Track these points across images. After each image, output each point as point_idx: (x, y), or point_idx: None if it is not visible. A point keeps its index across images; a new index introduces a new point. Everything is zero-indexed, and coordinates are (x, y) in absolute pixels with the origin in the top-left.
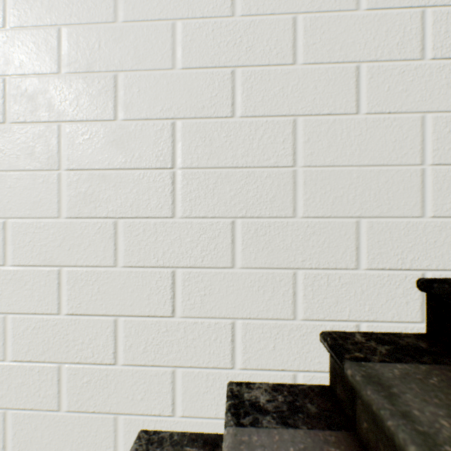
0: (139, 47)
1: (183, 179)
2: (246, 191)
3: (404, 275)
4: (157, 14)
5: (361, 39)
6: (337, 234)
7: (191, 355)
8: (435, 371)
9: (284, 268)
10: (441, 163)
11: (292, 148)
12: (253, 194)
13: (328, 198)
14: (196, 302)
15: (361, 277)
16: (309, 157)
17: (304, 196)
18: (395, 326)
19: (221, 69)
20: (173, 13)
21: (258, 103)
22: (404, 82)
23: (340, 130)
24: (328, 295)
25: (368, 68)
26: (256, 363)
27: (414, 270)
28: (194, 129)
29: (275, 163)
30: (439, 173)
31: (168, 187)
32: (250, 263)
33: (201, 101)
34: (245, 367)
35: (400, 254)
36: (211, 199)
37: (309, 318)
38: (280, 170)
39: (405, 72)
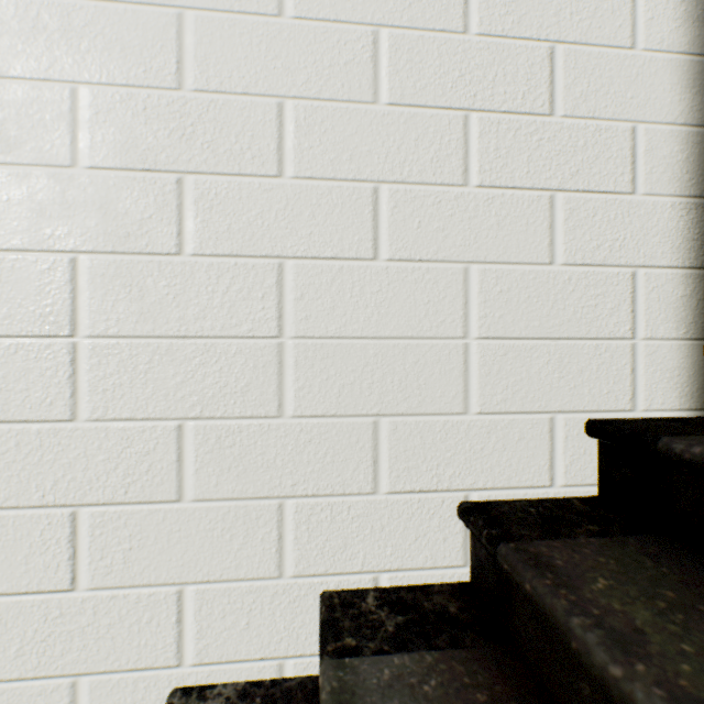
0: (9, 123)
1: (92, 355)
2: (203, 375)
3: (441, 499)
4: (43, 69)
5: (381, 147)
6: (346, 441)
7: (106, 652)
8: (442, 665)
9: (264, 497)
10: (490, 335)
11: (276, 308)
12: (214, 381)
13: (333, 386)
14: (115, 562)
15: (381, 505)
16: (303, 323)
17: (296, 383)
18: (429, 575)
19: (160, 174)
20: (73, 70)
21: (223, 234)
22: (441, 216)
23: (351, 282)
24: (332, 536)
25: (390, 192)
26: (218, 653)
27: (454, 490)
28: (111, 271)
29: (249, 330)
30: (488, 351)
31: (65, 369)
32: (209, 493)
33: (124, 225)
34: (201, 661)
35: (436, 468)
36: (143, 389)
37: (304, 572)
38: (259, 342)
39: (442, 203)
